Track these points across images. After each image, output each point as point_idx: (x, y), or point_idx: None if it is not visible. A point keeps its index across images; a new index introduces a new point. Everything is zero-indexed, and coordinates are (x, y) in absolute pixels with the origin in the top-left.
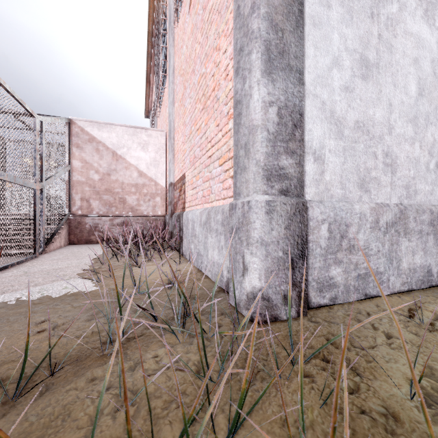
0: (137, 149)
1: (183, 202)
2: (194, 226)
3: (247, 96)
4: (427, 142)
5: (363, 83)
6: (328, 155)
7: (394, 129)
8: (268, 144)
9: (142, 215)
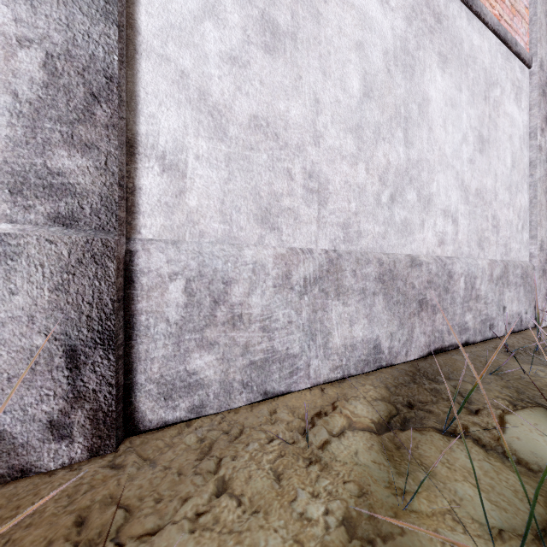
0: None
1: None
2: None
3: None
4: (377, 164)
5: (266, 58)
6: (195, 163)
7: (324, 139)
8: (16, 120)
9: None
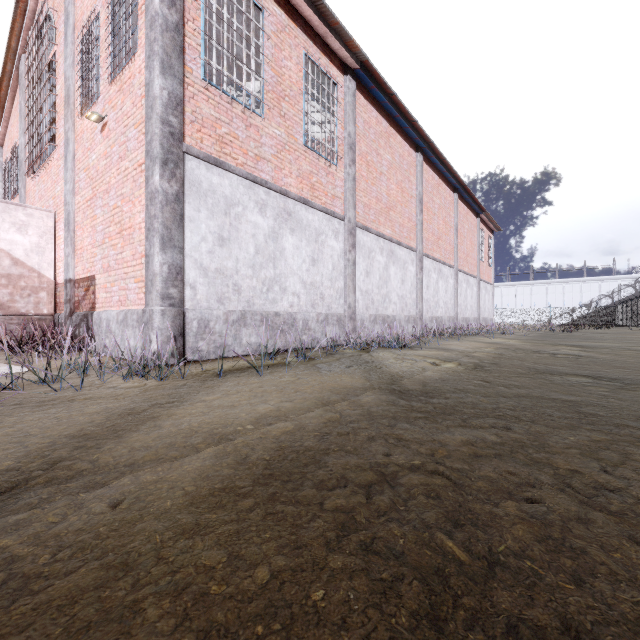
0: (10, 230)
1: (91, 303)
2: (110, 324)
3: (152, 256)
4: (261, 278)
5: (220, 249)
6: (199, 286)
7: (240, 272)
8: (163, 282)
9: (18, 313)
